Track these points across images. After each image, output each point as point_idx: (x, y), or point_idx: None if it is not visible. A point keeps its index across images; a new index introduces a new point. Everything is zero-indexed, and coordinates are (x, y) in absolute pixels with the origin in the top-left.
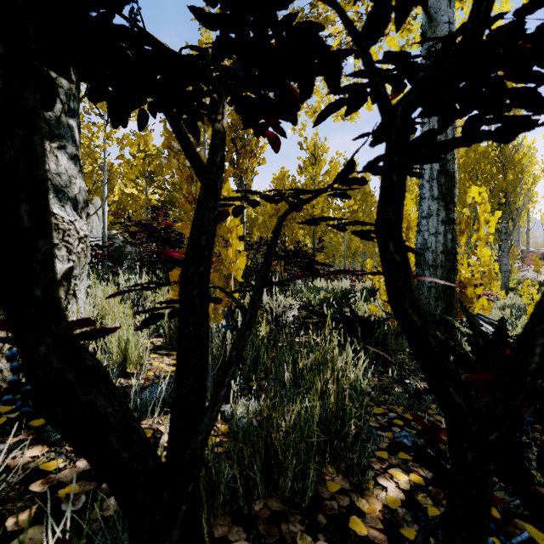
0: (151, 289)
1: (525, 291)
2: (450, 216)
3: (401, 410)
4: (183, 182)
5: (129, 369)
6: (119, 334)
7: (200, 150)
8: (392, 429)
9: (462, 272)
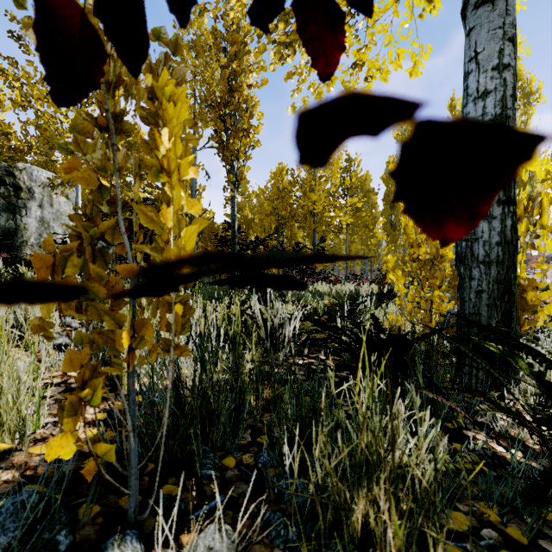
0: None
1: (551, 295)
2: (509, 194)
3: (497, 517)
4: None
5: (2, 441)
6: None
7: None
8: None
9: (518, 271)
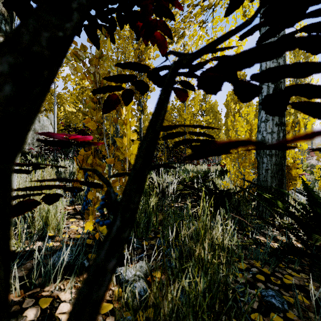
0: (29, 172)
1: (317, 171)
2: (282, 120)
3: (259, 265)
4: None
5: (49, 232)
6: (40, 206)
7: (103, 63)
8: (257, 285)
9: (288, 159)
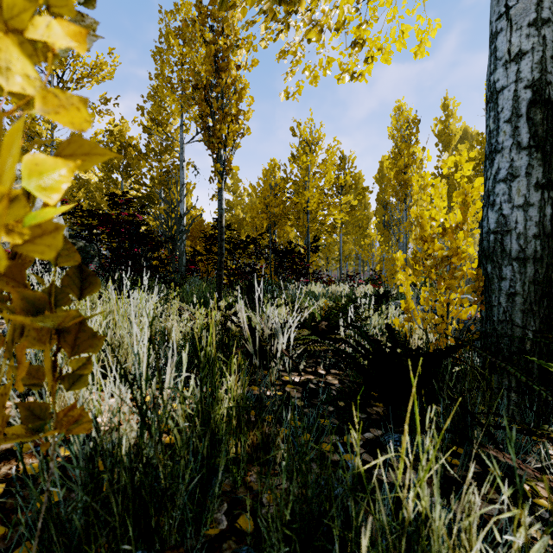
0: None
1: None
2: (548, 177)
3: None
4: (162, 176)
5: None
6: None
7: None
8: None
9: None
